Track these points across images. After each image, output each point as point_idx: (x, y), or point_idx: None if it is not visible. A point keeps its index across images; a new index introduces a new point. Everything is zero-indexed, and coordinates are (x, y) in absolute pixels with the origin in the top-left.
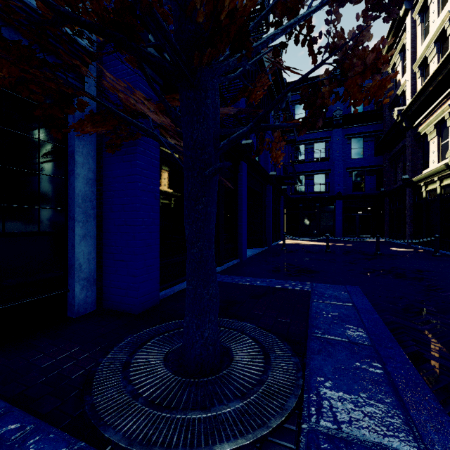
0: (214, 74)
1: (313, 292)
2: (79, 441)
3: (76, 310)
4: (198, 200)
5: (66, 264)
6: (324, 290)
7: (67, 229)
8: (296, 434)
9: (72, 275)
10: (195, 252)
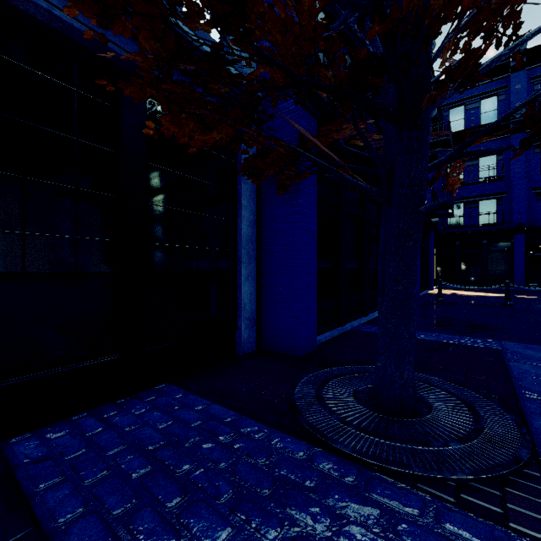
0: (431, 109)
1: (505, 352)
2: (315, 447)
3: (242, 348)
4: (409, 236)
5: (235, 303)
6: (521, 350)
7: (236, 270)
8: (540, 482)
9: (238, 315)
10: (399, 290)
